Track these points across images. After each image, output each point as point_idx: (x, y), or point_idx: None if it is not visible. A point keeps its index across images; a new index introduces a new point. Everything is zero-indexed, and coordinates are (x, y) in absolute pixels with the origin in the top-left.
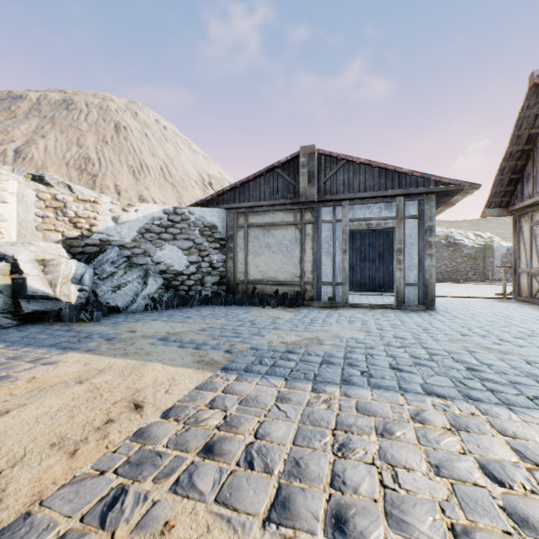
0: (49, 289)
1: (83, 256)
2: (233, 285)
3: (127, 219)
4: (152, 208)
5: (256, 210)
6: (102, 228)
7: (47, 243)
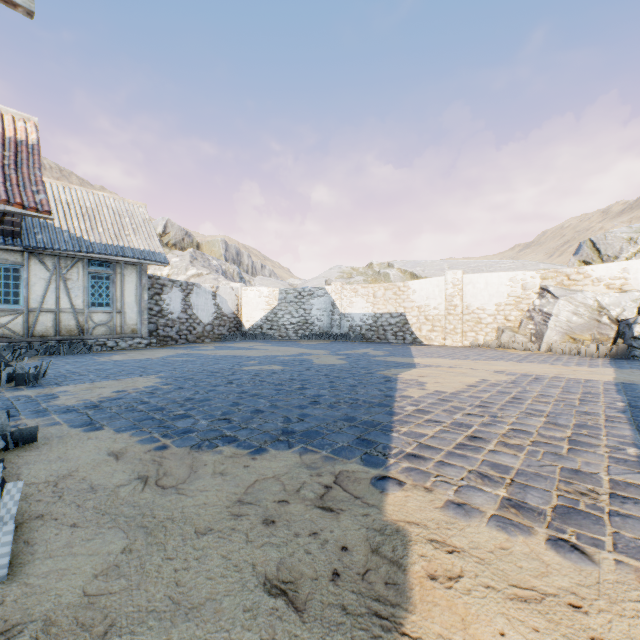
0: None
1: None
2: None
3: None
4: None
5: None
6: None
7: None
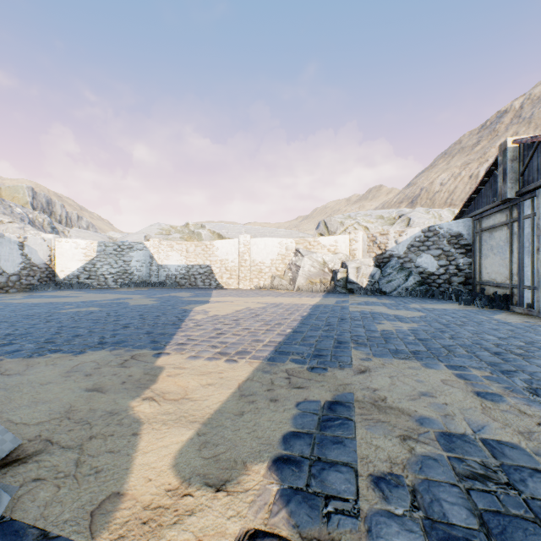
0: (355, 279)
1: (382, 264)
2: (473, 286)
3: (401, 240)
4: (414, 231)
5: (483, 215)
6: (390, 248)
7: (364, 259)
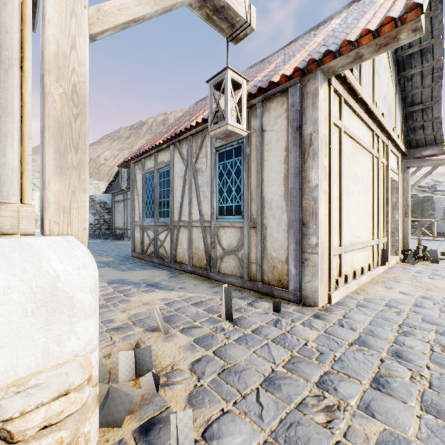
0: None
1: None
2: (112, 230)
3: None
4: None
5: (116, 194)
6: None
7: None
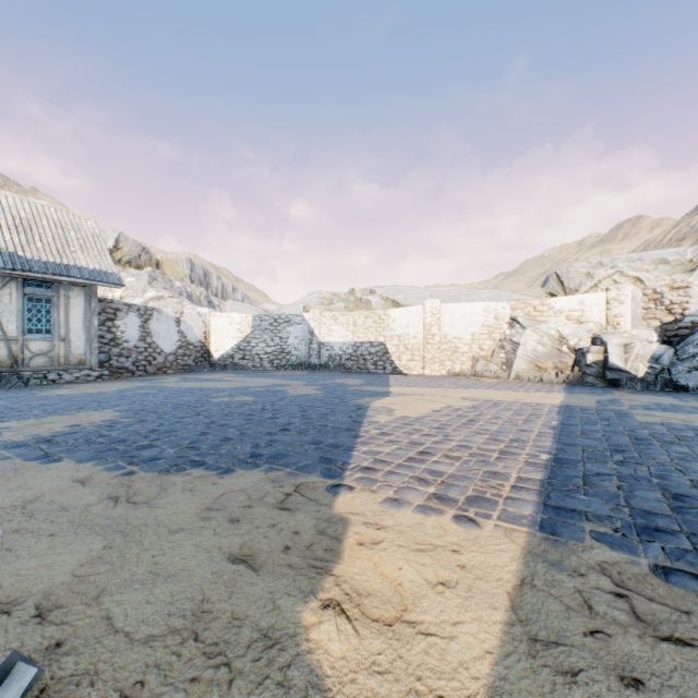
0: (622, 364)
1: (675, 338)
2: None
3: None
4: None
5: None
6: (692, 311)
7: (638, 330)
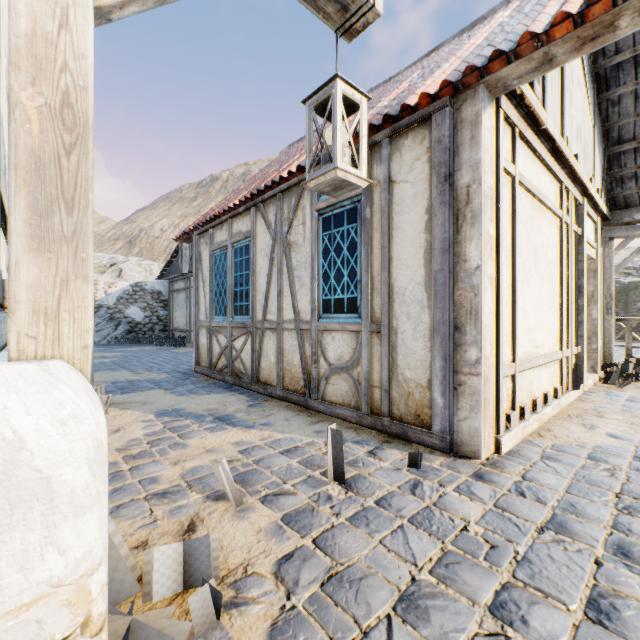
0: None
1: None
2: (169, 332)
3: (112, 292)
4: (124, 284)
5: (174, 280)
6: (100, 298)
7: None
